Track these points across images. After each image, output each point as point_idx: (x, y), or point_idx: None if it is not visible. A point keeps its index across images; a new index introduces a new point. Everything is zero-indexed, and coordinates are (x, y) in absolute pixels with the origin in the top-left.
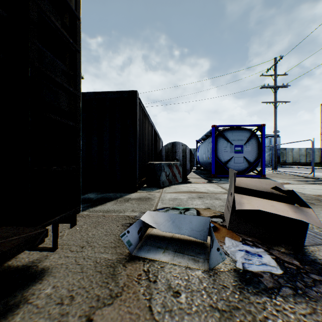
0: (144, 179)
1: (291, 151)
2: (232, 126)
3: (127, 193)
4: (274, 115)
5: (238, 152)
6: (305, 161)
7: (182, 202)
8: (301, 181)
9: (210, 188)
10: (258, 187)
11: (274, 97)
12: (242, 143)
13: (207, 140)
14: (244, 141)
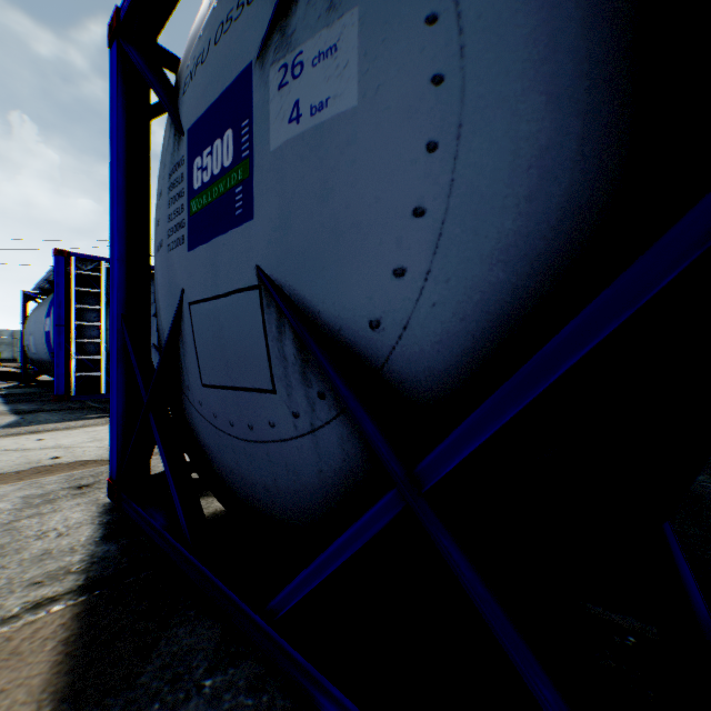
0: None
1: None
2: None
3: None
4: None
5: None
6: None
7: None
8: None
9: None
10: (17, 366)
11: None
12: None
13: None
14: None
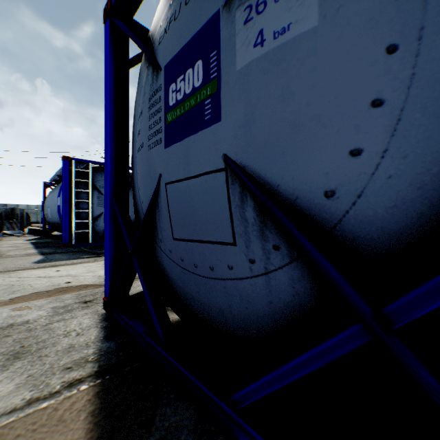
0: None
1: None
2: None
3: None
4: None
5: None
6: None
7: None
8: None
9: None
10: (40, 226)
11: None
12: None
13: None
14: None
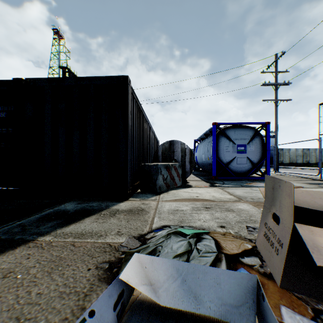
0: (137, 183)
1: (288, 152)
2: (234, 123)
3: (115, 203)
4: (275, 114)
5: (241, 152)
6: (302, 162)
7: (185, 216)
8: (312, 184)
9: (215, 194)
10: (311, 204)
11: (276, 95)
12: (245, 142)
13: (206, 139)
14: (248, 140)
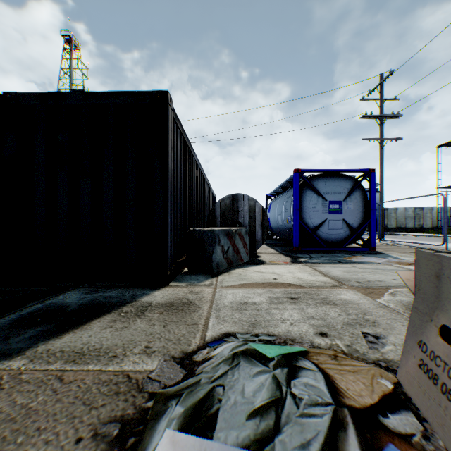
0: (183, 258)
1: (394, 212)
2: (325, 170)
3: (147, 291)
4: (380, 158)
5: (334, 211)
6: (413, 226)
7: (260, 314)
8: None
9: (301, 274)
10: None
11: (381, 132)
12: (341, 198)
13: (283, 193)
14: (344, 194)
